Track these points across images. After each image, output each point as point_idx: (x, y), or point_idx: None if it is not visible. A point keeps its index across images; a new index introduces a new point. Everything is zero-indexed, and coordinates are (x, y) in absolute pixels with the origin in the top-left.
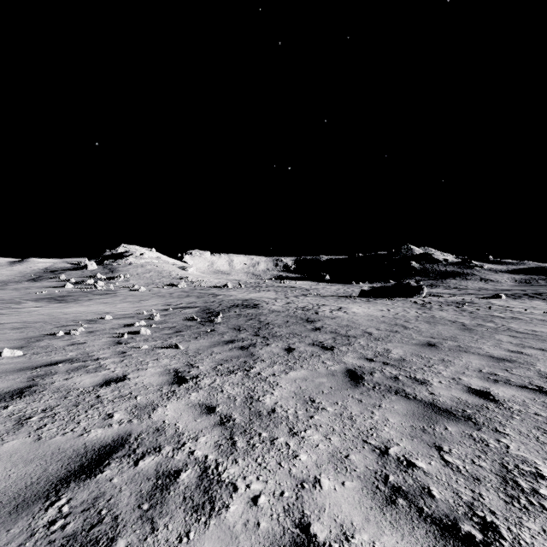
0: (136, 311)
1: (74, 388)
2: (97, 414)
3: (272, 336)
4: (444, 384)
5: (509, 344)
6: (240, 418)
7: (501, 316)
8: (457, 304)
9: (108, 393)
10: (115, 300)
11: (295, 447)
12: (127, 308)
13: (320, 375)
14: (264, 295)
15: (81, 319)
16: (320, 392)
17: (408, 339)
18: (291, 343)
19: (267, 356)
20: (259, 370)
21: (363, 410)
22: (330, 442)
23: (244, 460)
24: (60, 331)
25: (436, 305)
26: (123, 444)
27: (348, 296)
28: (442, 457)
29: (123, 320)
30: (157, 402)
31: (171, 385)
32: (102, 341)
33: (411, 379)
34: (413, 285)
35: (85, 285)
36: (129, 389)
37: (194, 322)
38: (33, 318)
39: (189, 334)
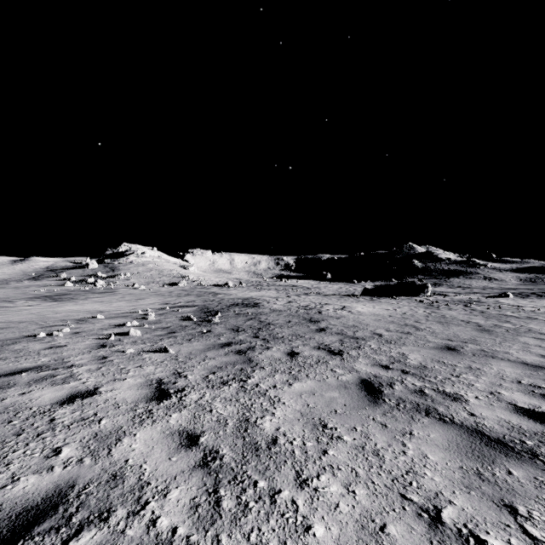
0: (131, 310)
1: (27, 407)
2: (40, 450)
3: (273, 338)
4: (483, 400)
5: (539, 348)
6: (230, 454)
7: (515, 316)
8: (465, 303)
9: (66, 414)
10: (113, 299)
11: (305, 509)
12: (123, 307)
13: (330, 388)
14: (265, 294)
15: (71, 318)
16: (332, 412)
17: (423, 342)
18: (294, 346)
19: (267, 363)
20: (257, 380)
21: (391, 440)
22: (354, 498)
23: (231, 537)
24: (41, 332)
25: (443, 304)
26: (56, 506)
27: (350, 294)
28: (523, 529)
29: (115, 320)
30: (126, 428)
31: (149, 401)
32: (85, 343)
33: (440, 393)
34: (417, 284)
35: (86, 284)
36: (95, 408)
37: (190, 322)
38: (20, 317)
39: (182, 336)
